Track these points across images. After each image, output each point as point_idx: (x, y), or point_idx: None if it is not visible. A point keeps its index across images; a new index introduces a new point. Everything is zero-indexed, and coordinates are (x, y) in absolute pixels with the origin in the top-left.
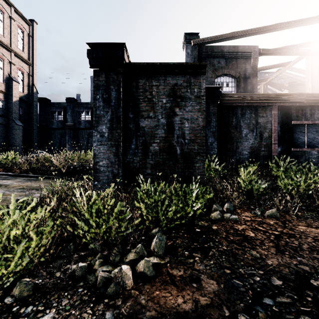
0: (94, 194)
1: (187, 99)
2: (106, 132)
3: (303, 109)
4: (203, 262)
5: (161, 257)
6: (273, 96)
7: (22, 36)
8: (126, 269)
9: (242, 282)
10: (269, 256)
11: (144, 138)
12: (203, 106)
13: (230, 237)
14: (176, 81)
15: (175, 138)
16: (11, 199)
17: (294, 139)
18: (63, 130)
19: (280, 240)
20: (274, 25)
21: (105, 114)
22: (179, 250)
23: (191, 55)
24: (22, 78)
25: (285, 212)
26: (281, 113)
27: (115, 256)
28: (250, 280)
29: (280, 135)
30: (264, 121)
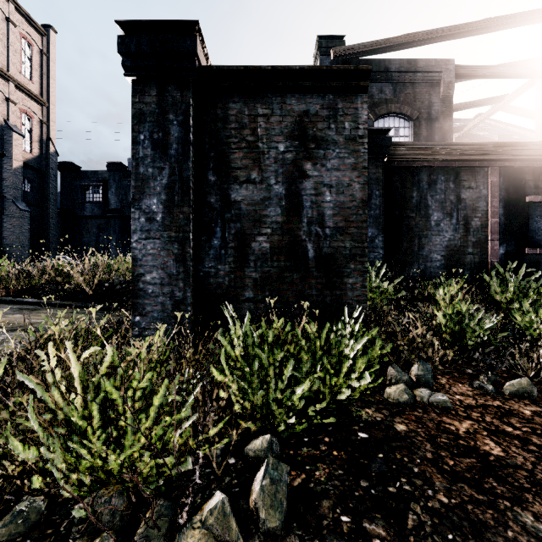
0: (110, 355)
1: (328, 145)
2: (160, 211)
3: None
4: None
5: (277, 538)
6: (492, 148)
7: (29, 54)
8: None
9: None
10: None
11: (240, 225)
12: (363, 159)
13: (446, 459)
14: (307, 106)
15: (303, 226)
16: None
17: (529, 231)
18: (102, 220)
19: None
20: (484, 20)
21: (157, 174)
22: (324, 510)
23: None
24: (30, 127)
25: None
26: (506, 181)
27: None
28: None
29: (504, 224)
30: (473, 197)
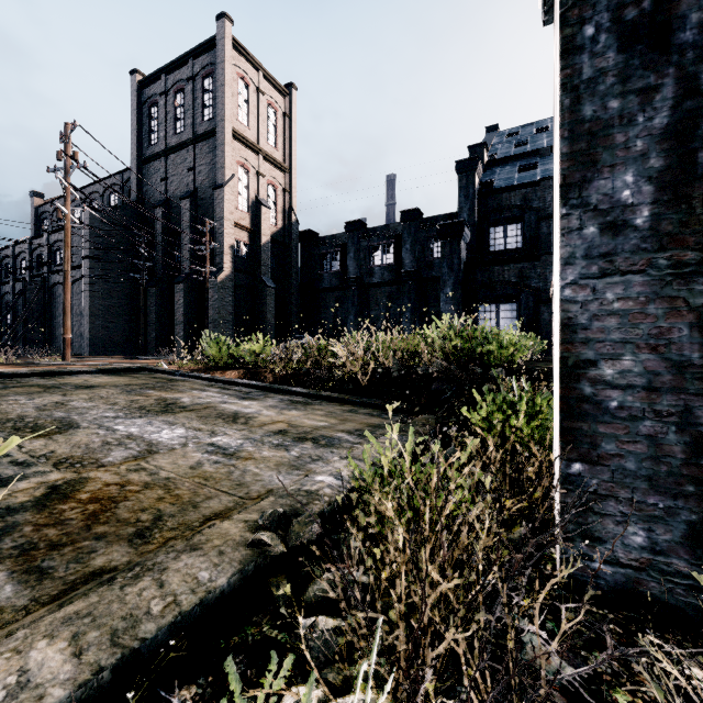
0: None
1: None
2: (644, 202)
3: None
4: None
5: None
6: None
7: (274, 121)
8: None
9: None
10: None
11: None
12: None
13: None
14: None
15: None
16: (255, 480)
17: None
18: (340, 292)
19: None
20: None
21: (634, 110)
22: None
23: None
24: (275, 198)
25: None
26: None
27: None
28: None
29: None
30: None
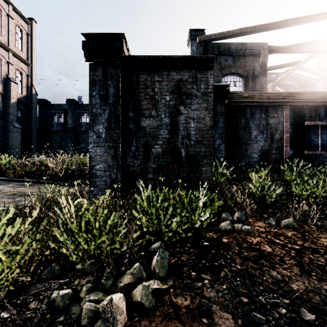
0: (86, 203)
1: (192, 97)
2: (104, 132)
3: (317, 109)
4: (213, 286)
5: (163, 279)
6: (285, 95)
7: (20, 35)
8: (118, 300)
9: (265, 317)
10: (293, 278)
11: (146, 139)
12: (211, 104)
13: (244, 253)
14: (181, 76)
15: (179, 140)
16: None
17: (307, 141)
18: (63, 133)
19: (303, 257)
20: (284, 20)
21: (102, 113)
22: (184, 270)
23: (196, 52)
24: (21, 78)
25: (302, 221)
26: (294, 113)
27: (107, 279)
28: (274, 313)
29: (293, 137)
30: (275, 122)
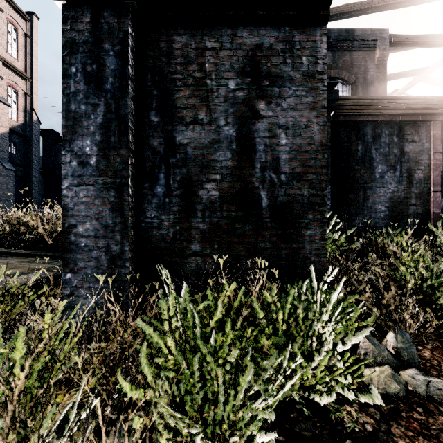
0: None
1: (284, 82)
2: (94, 154)
3: None
4: None
5: None
6: (436, 102)
7: (15, 36)
8: None
9: None
10: None
11: (186, 170)
12: (322, 98)
13: None
14: (260, 39)
15: (256, 171)
16: None
17: None
18: None
19: None
20: None
21: (90, 112)
22: None
23: None
24: (16, 98)
25: None
26: None
27: None
28: None
29: None
30: (416, 150)
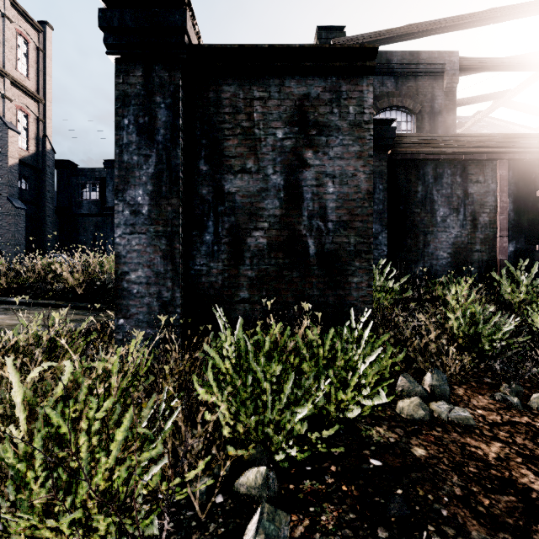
0: (69, 371)
1: (331, 131)
2: (146, 203)
3: None
4: None
5: None
6: (501, 140)
7: (25, 50)
8: None
9: None
10: None
11: (235, 218)
12: (368, 147)
13: (480, 497)
14: (307, 89)
15: (304, 219)
16: None
17: None
18: (100, 218)
19: None
20: (489, 11)
21: (142, 163)
22: None
23: None
24: (26, 124)
25: None
26: (516, 175)
27: None
28: None
29: (514, 220)
30: (481, 192)
